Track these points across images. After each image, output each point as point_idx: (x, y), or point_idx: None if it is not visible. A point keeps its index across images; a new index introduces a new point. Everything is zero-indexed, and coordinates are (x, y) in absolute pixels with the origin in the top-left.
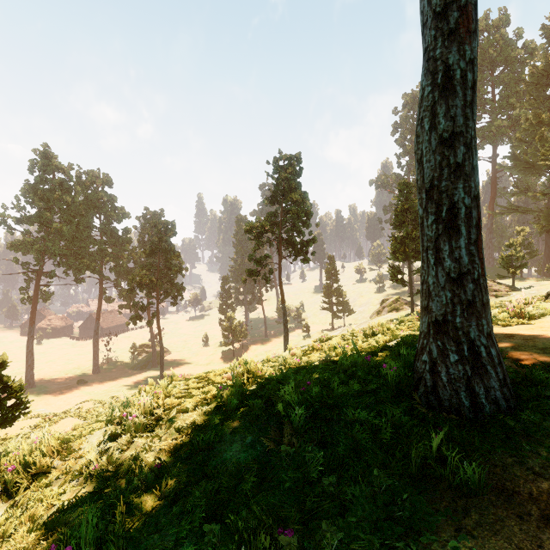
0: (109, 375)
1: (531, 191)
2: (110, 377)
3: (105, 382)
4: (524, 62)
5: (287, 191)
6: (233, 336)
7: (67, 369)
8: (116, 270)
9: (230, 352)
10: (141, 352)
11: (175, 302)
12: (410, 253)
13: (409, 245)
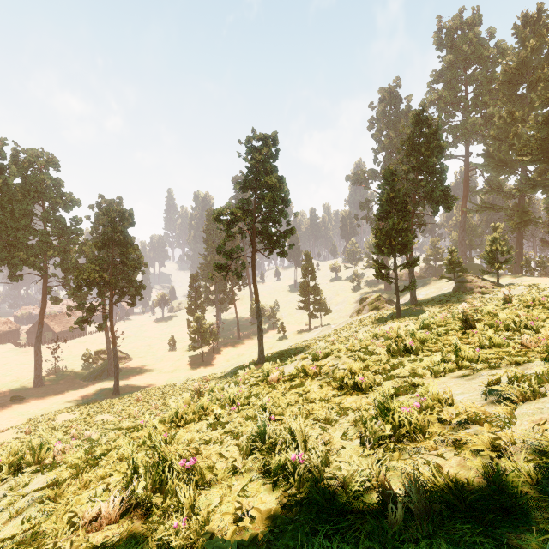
0: (54, 389)
1: (503, 189)
2: (54, 391)
3: (46, 398)
4: (496, 62)
5: (262, 174)
6: (202, 339)
7: (2, 383)
8: (63, 266)
9: (199, 357)
10: (96, 360)
11: (133, 302)
12: (396, 246)
13: (395, 237)
